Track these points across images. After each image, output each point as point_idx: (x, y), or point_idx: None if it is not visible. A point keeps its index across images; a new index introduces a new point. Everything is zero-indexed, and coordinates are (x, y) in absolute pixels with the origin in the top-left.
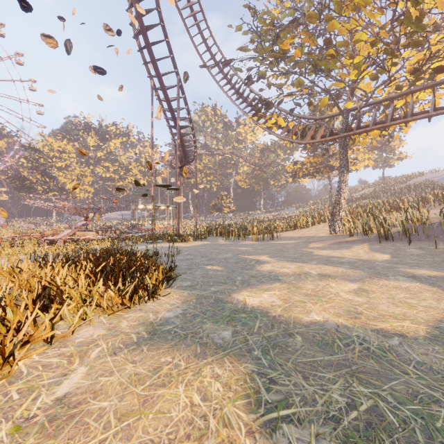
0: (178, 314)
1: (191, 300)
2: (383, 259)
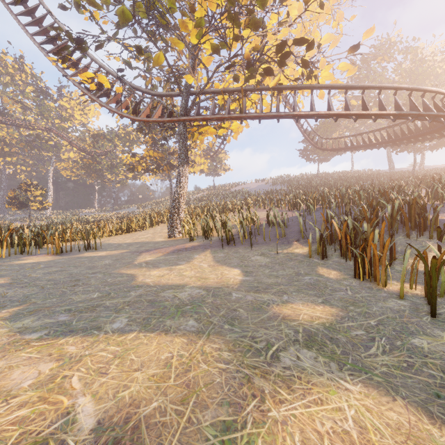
0: None
1: None
2: (238, 281)
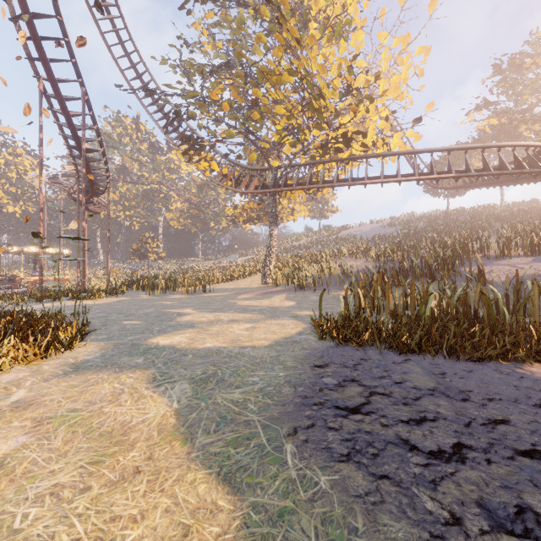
0: (98, 356)
1: (108, 347)
2: (288, 306)
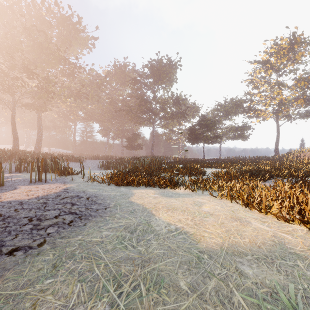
0: None
1: None
2: None
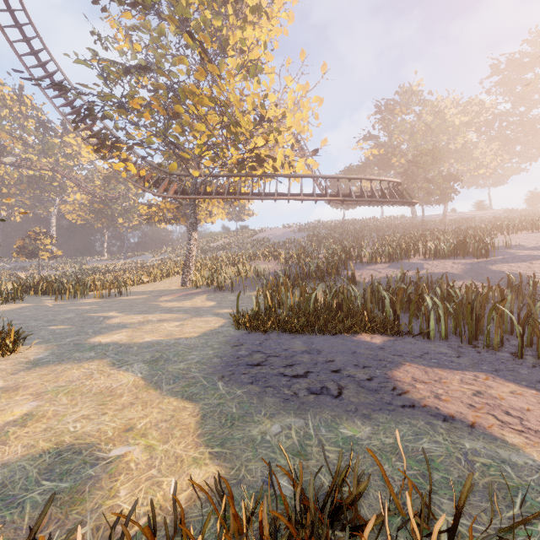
0: (48, 355)
1: (52, 348)
2: (210, 306)
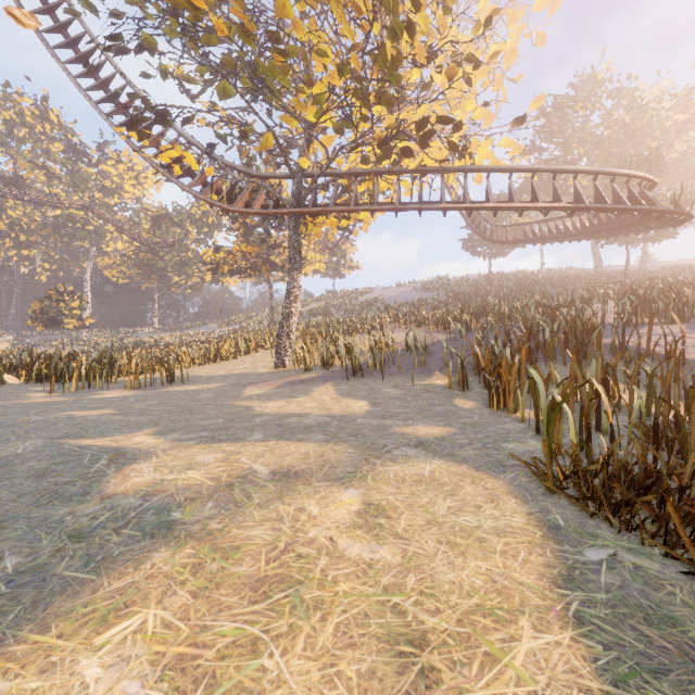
0: None
1: None
2: (364, 411)
